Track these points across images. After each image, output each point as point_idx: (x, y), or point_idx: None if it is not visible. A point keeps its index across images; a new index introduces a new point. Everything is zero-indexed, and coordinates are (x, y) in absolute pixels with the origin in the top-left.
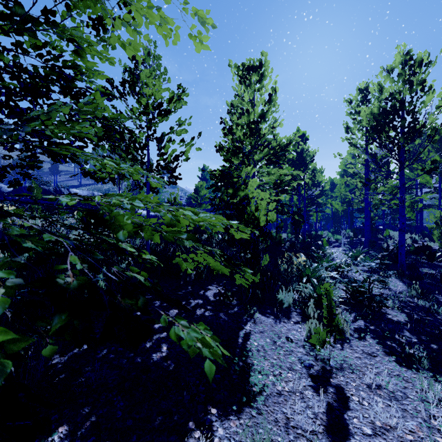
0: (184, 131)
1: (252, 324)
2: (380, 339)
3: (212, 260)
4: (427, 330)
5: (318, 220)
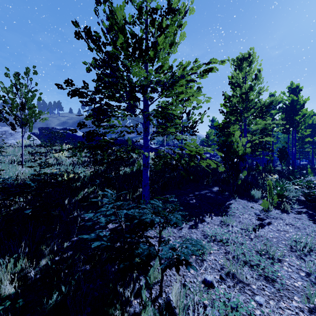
0: (200, 107)
1: (234, 201)
2: (311, 216)
3: (211, 161)
4: None
5: (314, 156)
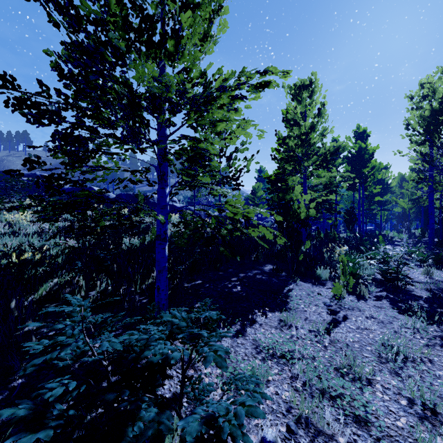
0: (245, 149)
1: (294, 285)
2: (394, 302)
3: (266, 230)
4: (442, 302)
5: (383, 219)
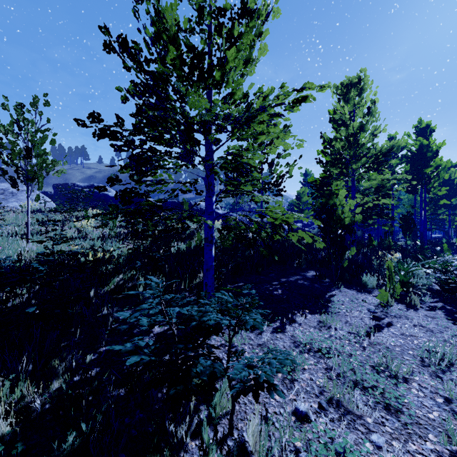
0: (288, 154)
1: (338, 291)
2: (450, 313)
3: (305, 234)
4: None
5: (453, 225)
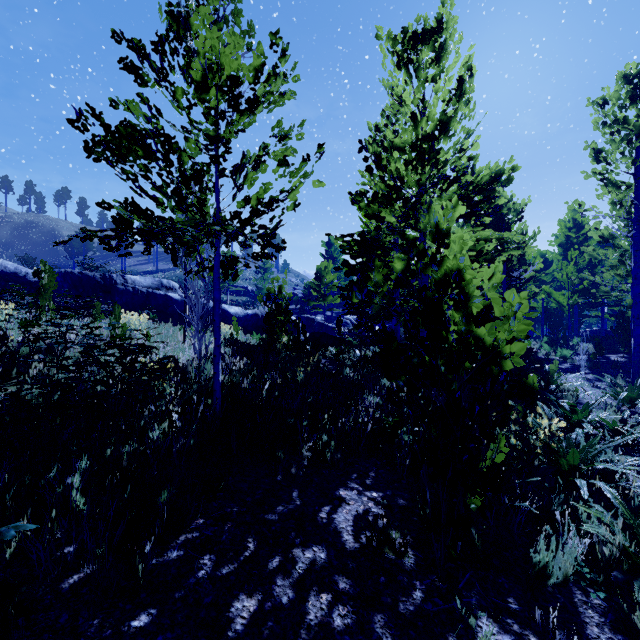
0: (289, 152)
1: None
2: None
3: None
4: None
5: None
